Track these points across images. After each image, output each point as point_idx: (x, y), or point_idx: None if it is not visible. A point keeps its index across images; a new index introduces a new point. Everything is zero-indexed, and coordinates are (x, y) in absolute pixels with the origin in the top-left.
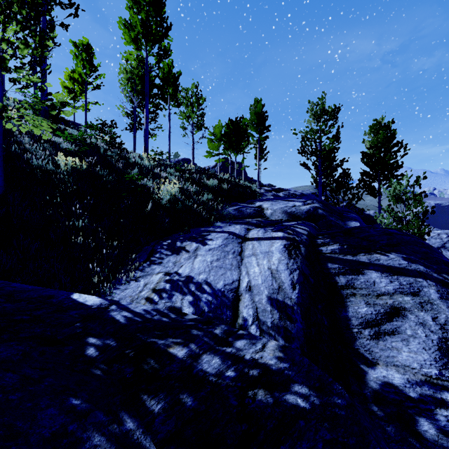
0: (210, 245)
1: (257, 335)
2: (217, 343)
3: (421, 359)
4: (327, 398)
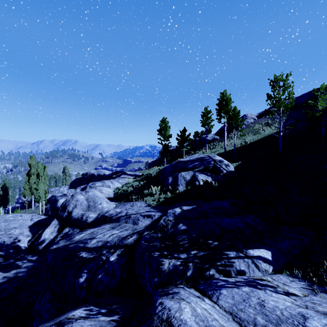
0: (322, 323)
1: (173, 267)
2: (186, 261)
3: (80, 323)
4: (149, 254)
